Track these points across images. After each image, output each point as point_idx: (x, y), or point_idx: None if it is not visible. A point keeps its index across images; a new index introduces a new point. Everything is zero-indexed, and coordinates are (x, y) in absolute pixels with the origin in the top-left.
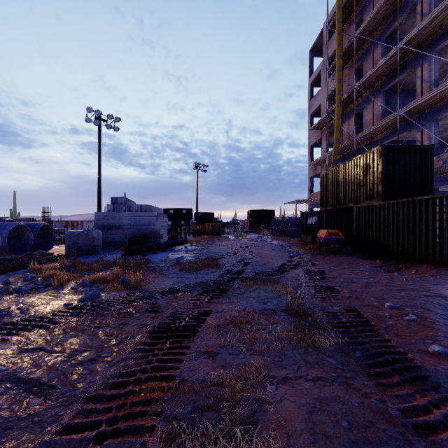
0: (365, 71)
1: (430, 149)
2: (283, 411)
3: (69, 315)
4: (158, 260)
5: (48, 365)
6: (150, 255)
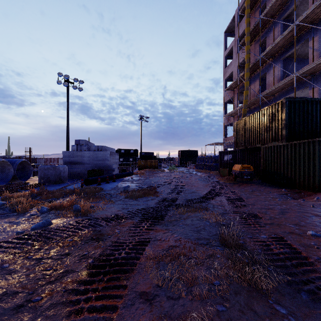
0: (267, 45)
1: None
2: None
3: (13, 246)
4: (109, 189)
5: None
6: (103, 184)
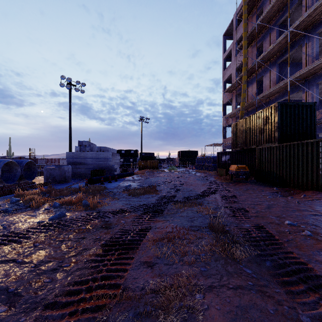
0: (264, 49)
1: (314, 105)
2: (211, 318)
3: (39, 231)
4: (112, 187)
5: (17, 274)
6: (106, 184)
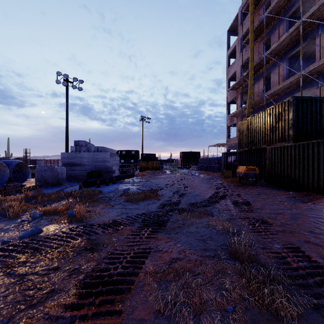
0: (272, 43)
1: None
2: None
3: None
4: (108, 191)
5: None
6: (103, 187)
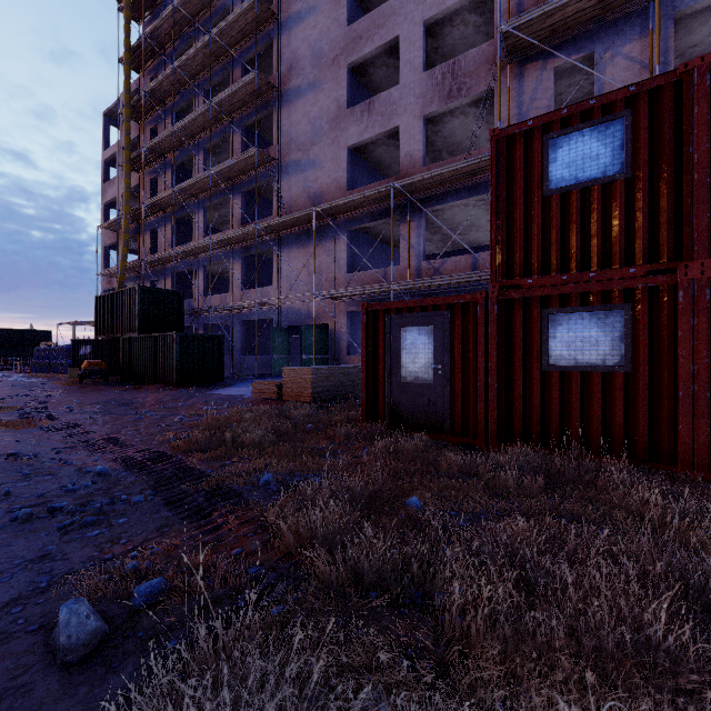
0: (160, 188)
1: (182, 294)
2: None
3: None
4: None
5: None
6: None
